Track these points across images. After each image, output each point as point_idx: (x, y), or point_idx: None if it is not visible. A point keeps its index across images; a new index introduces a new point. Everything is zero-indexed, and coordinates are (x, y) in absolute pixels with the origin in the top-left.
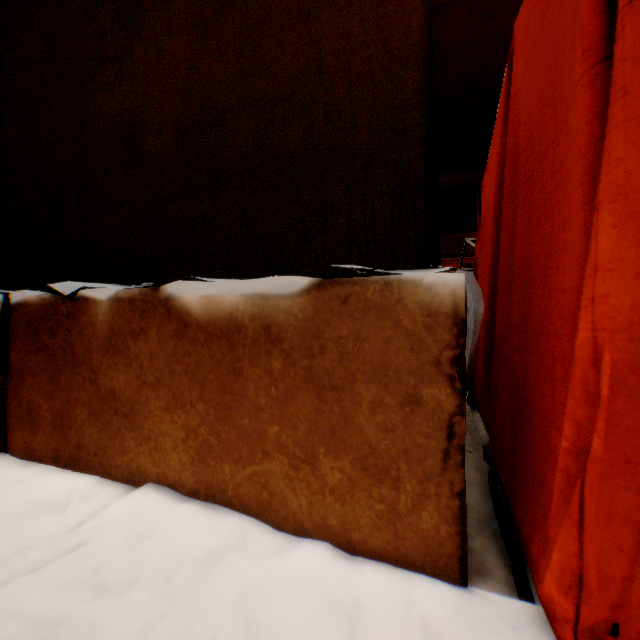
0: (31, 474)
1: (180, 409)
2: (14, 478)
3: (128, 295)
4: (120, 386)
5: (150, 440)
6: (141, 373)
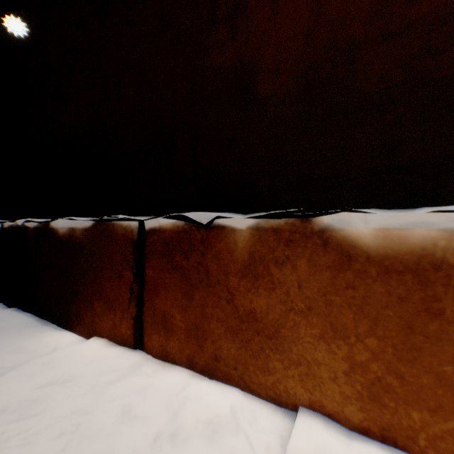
0: (177, 379)
1: (340, 340)
2: (167, 383)
3: (270, 225)
4: (260, 309)
5: (300, 365)
6: (287, 299)
